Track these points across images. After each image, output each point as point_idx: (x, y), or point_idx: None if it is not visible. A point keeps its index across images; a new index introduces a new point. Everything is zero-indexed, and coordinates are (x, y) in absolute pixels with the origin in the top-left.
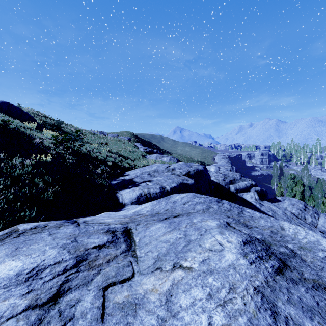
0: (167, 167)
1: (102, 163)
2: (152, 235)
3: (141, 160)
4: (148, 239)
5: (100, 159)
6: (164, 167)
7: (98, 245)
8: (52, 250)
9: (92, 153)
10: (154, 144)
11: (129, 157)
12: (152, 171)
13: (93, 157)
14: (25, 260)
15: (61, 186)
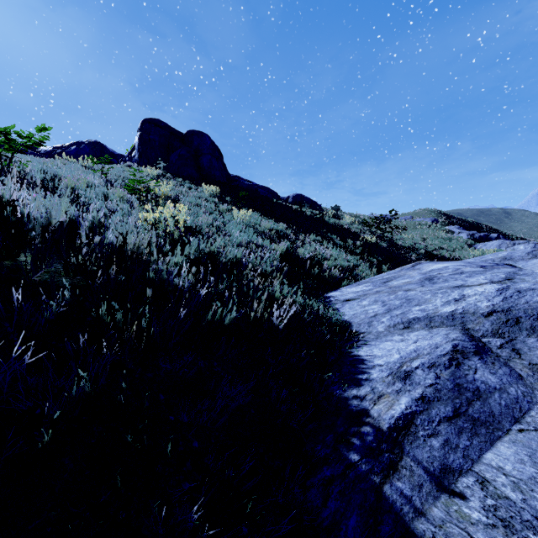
0: (532, 252)
1: (410, 251)
2: (534, 263)
3: (466, 250)
4: (531, 264)
5: (406, 246)
6: (524, 252)
7: (488, 265)
8: (459, 263)
9: (395, 240)
10: (486, 226)
11: (442, 246)
12: (498, 259)
13: (397, 244)
14: (448, 264)
15: (390, 265)
